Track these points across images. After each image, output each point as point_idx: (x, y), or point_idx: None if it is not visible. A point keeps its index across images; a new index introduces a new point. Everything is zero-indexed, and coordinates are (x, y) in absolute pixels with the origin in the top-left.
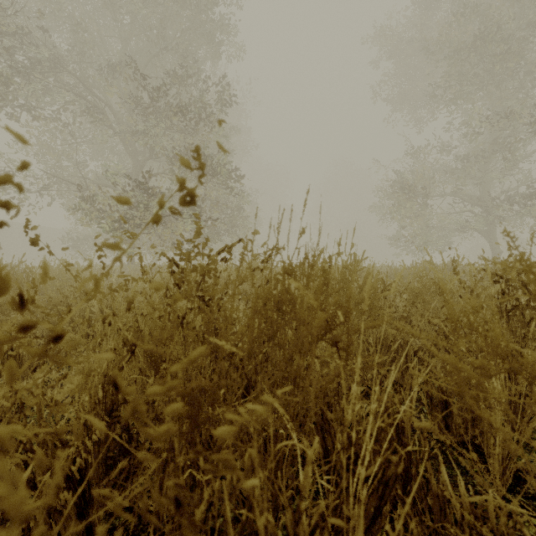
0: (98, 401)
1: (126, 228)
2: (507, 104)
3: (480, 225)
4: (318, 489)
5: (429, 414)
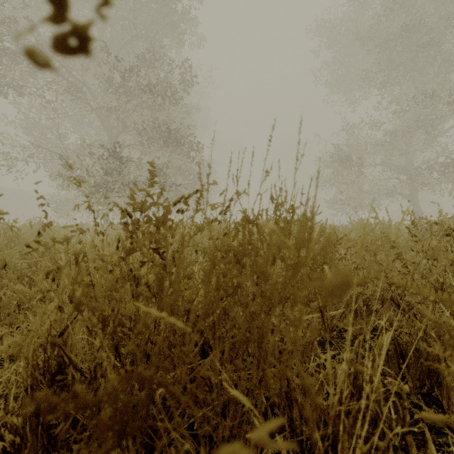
0: (37, 365)
1: (102, 191)
2: (428, 87)
3: (405, 190)
4: (279, 451)
5: (385, 365)
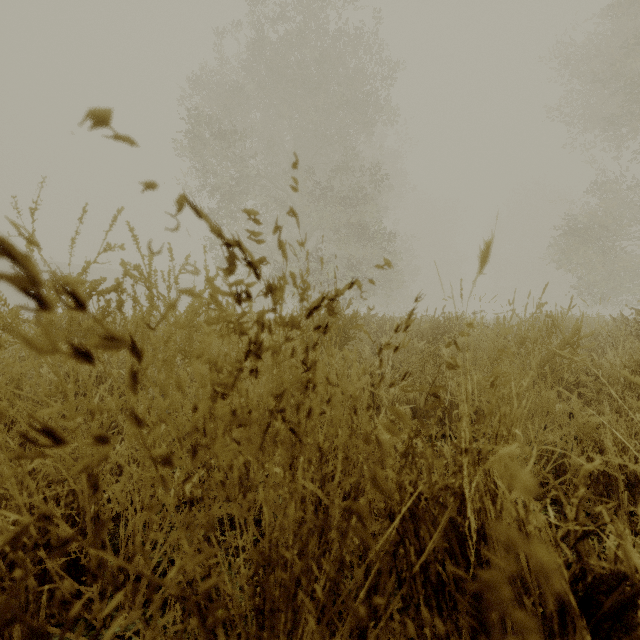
0: None
1: None
2: None
3: None
4: None
5: None
